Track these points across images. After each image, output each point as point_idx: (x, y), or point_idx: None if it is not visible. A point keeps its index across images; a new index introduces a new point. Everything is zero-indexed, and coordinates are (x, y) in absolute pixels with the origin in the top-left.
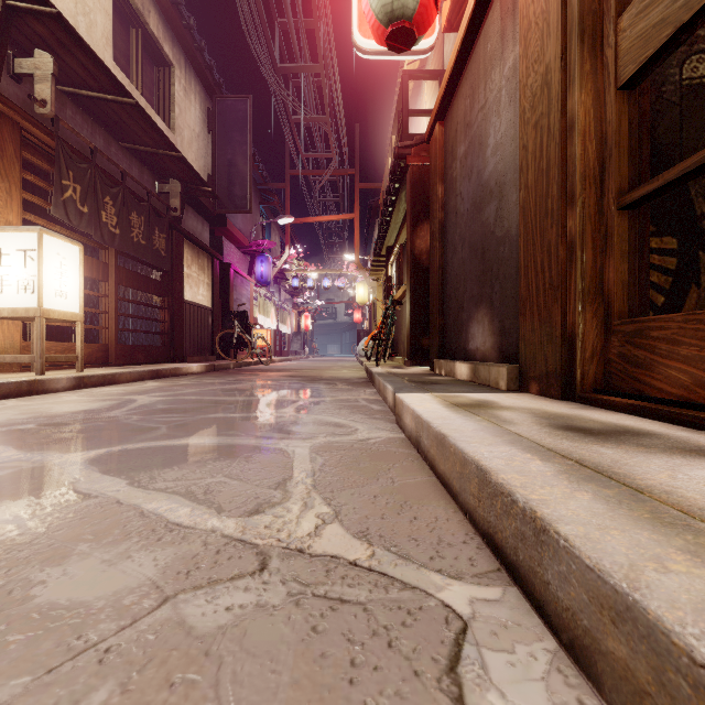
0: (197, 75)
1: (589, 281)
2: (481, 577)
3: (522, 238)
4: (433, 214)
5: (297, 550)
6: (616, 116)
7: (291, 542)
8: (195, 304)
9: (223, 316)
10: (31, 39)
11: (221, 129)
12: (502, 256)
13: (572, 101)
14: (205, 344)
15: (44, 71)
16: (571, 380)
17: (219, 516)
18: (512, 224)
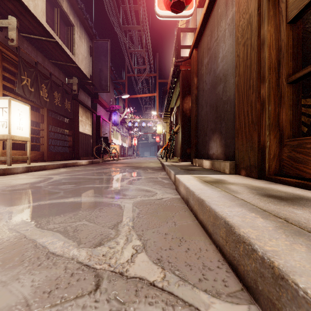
0: (85, 30)
1: (272, 120)
2: (232, 296)
3: (237, 100)
4: (192, 91)
5: (119, 273)
6: (286, 37)
7: (116, 267)
8: (84, 133)
9: (97, 139)
10: (6, 10)
11: (96, 55)
12: (226, 109)
13: (263, 30)
14: (89, 151)
15: (12, 25)
16: (263, 169)
17: (78, 247)
18: (231, 93)
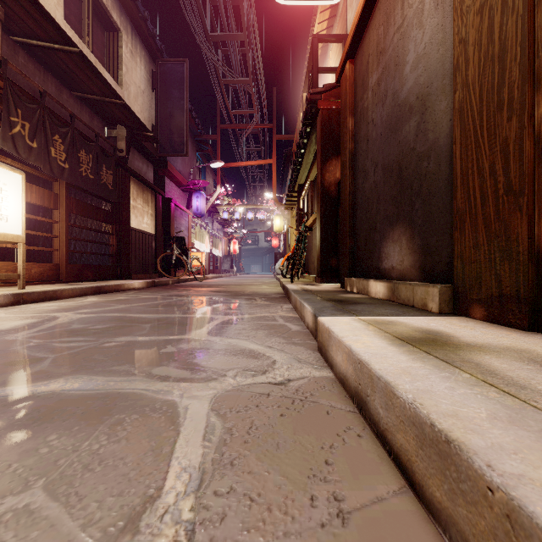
0: (142, 41)
1: None
2: None
3: (459, 144)
4: (343, 145)
5: None
6: None
7: None
8: (140, 231)
9: (165, 241)
10: None
11: (163, 87)
12: (426, 170)
13: None
14: (149, 264)
15: None
16: None
17: None
18: (440, 134)
